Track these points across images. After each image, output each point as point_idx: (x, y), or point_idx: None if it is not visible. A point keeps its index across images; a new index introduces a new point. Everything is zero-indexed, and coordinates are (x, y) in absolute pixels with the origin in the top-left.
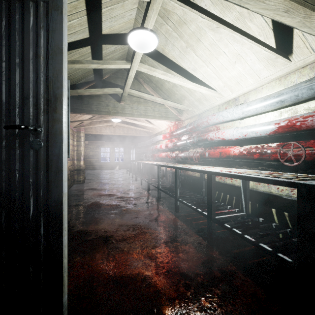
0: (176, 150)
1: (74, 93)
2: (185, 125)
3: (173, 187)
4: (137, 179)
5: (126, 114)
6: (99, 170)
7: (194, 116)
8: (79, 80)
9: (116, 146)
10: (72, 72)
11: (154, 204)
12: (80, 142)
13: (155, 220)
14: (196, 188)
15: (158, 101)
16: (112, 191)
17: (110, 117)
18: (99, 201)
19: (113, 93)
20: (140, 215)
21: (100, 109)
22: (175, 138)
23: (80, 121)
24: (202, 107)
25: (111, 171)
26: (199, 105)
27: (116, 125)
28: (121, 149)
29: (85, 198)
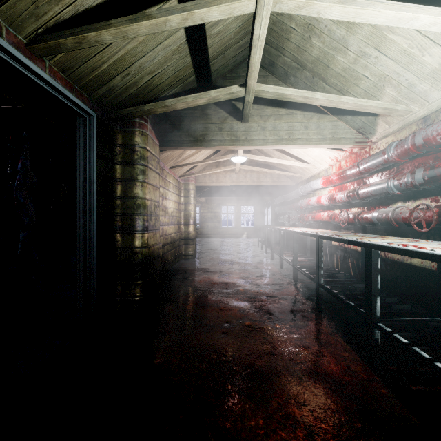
0: (354, 206)
1: (160, 107)
2: (382, 149)
3: (351, 283)
4: (274, 257)
5: (252, 142)
6: (220, 238)
7: (408, 126)
8: (171, 88)
9: (243, 204)
10: (155, 69)
11: (309, 317)
12: (189, 199)
13: (318, 373)
14: (413, 293)
15: (318, 100)
16: (232, 276)
17: (230, 156)
18: (206, 296)
19: (227, 98)
20: (278, 348)
21: (208, 137)
22: (351, 181)
23: (186, 166)
24: (440, 94)
25: (235, 241)
26: (429, 91)
27: (241, 170)
28: (251, 208)
29: (187, 286)
